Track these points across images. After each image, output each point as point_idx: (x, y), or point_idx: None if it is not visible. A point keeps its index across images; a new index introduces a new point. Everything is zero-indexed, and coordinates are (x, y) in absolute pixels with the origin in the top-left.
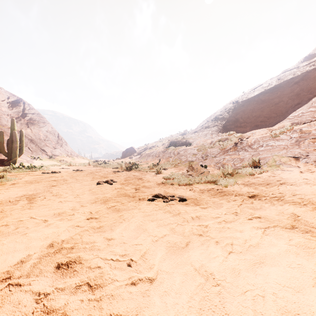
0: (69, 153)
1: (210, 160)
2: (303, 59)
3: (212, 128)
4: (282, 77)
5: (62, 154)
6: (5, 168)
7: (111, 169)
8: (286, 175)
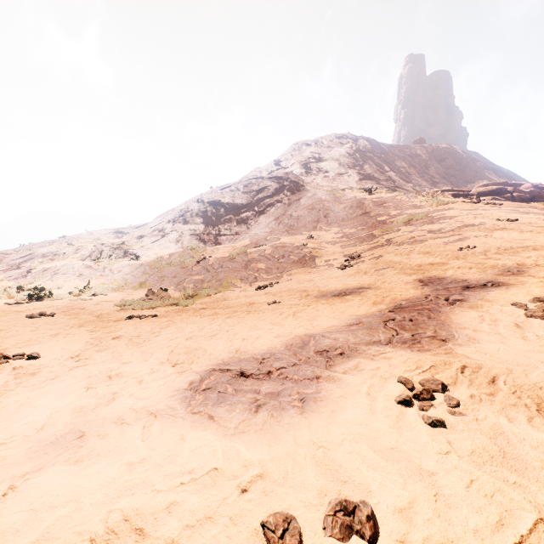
0: None
1: (169, 281)
2: (273, 162)
3: (169, 233)
4: (250, 184)
5: None
6: None
7: None
8: (231, 294)
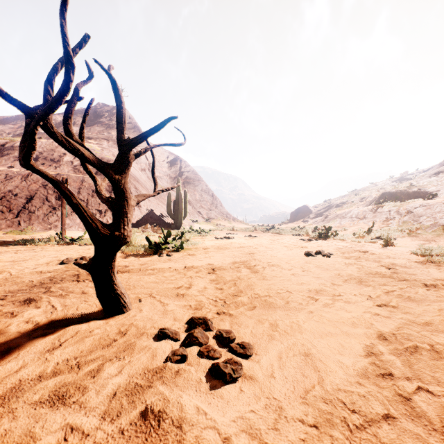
0: (224, 215)
1: None
2: None
3: None
4: None
5: (218, 216)
6: (177, 232)
7: (293, 236)
8: None
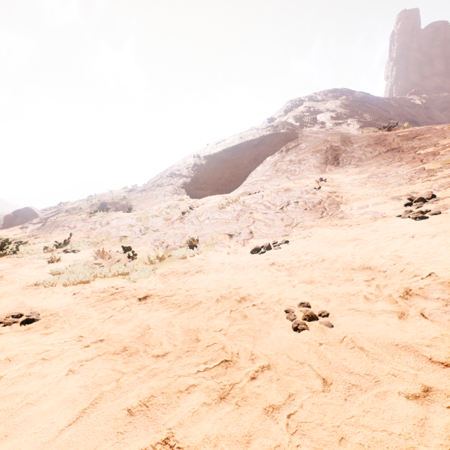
0: None
1: (148, 235)
2: (267, 120)
3: (166, 187)
4: (244, 136)
5: None
6: None
7: None
8: (214, 258)
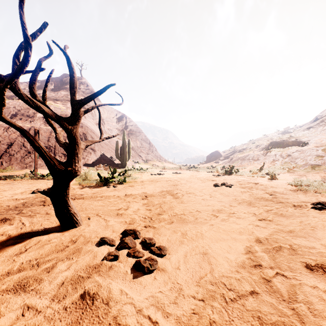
0: (158, 158)
1: None
2: None
3: None
4: None
5: (153, 159)
6: (123, 170)
7: (207, 173)
8: None
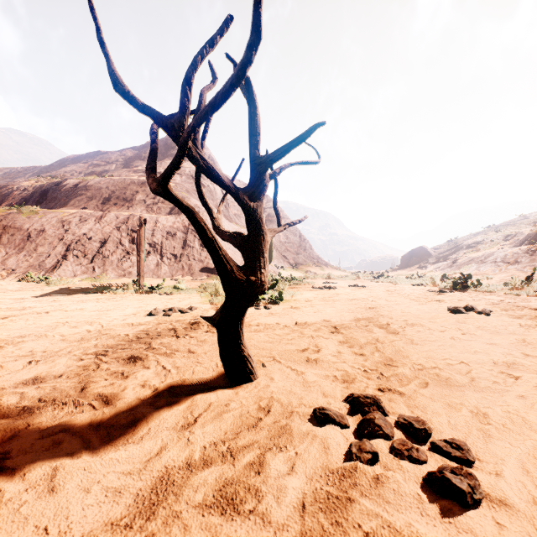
0: (315, 260)
1: None
2: None
3: None
4: None
5: (307, 262)
6: None
7: (414, 287)
8: None
